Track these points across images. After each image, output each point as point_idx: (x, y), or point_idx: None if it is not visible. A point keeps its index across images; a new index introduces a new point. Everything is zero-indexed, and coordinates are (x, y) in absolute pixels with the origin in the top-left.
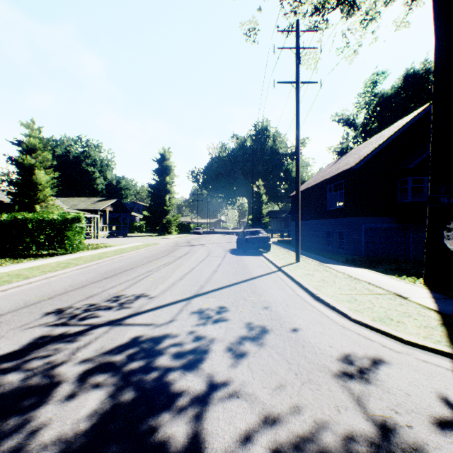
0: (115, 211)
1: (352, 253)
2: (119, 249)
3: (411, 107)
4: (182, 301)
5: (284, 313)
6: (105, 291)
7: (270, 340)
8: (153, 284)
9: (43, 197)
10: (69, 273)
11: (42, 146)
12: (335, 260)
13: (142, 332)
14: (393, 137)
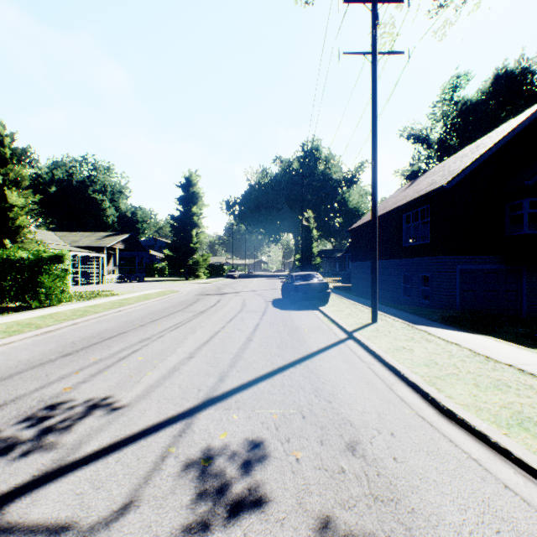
0: (127, 249)
1: (442, 306)
2: (120, 300)
3: (502, 118)
4: (174, 423)
5: (399, 472)
6: (39, 389)
7: None
8: (139, 369)
9: (16, 228)
10: (14, 344)
11: (15, 158)
12: (429, 319)
13: None
14: (501, 144)
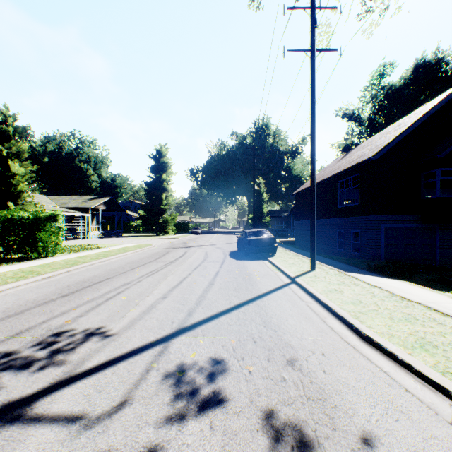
0: (108, 210)
1: (369, 257)
2: (104, 252)
3: (421, 100)
4: (154, 346)
5: (327, 380)
6: (46, 321)
7: None
8: (124, 307)
9: (18, 192)
10: (21, 287)
11: (17, 135)
12: (358, 267)
13: (46, 451)
14: (418, 123)
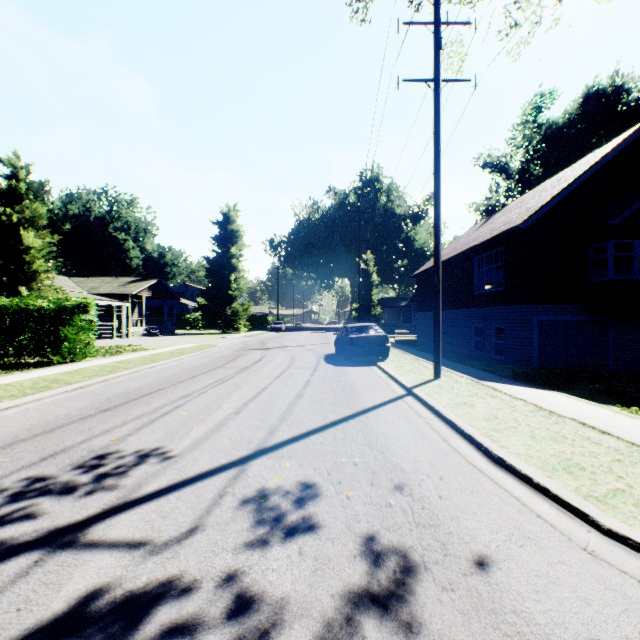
0: (155, 297)
1: (517, 362)
2: (151, 355)
3: (593, 144)
4: (228, 469)
5: (443, 506)
6: (86, 441)
7: (428, 613)
8: (185, 424)
9: (33, 273)
10: (45, 400)
11: (32, 193)
12: (499, 375)
13: (109, 575)
14: (584, 178)
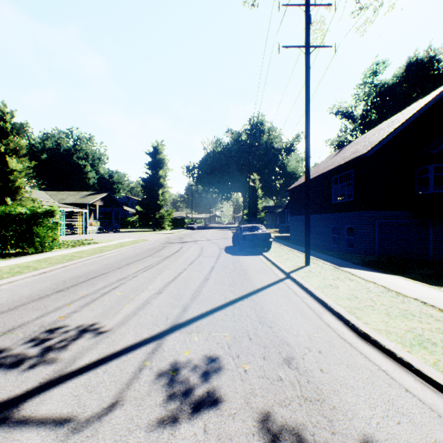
0: (105, 205)
1: (363, 252)
2: (100, 247)
3: (414, 98)
4: (148, 343)
5: (325, 379)
6: (40, 317)
7: None
8: (118, 302)
9: (15, 188)
10: (16, 282)
11: (15, 131)
12: (352, 263)
13: None
14: (412, 120)
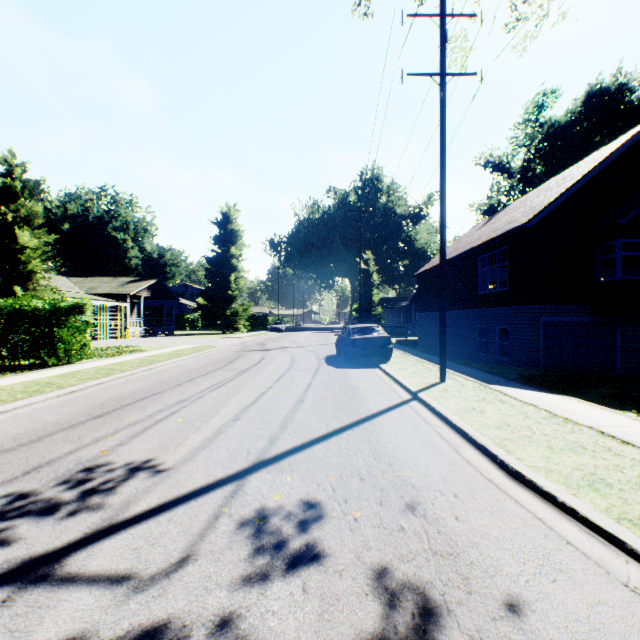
0: (154, 297)
1: (522, 364)
2: (149, 356)
3: (596, 142)
4: (224, 485)
5: (461, 530)
6: (74, 451)
7: None
8: (180, 432)
9: (28, 273)
10: (36, 405)
11: (27, 192)
12: (506, 378)
13: (85, 619)
14: (591, 176)
